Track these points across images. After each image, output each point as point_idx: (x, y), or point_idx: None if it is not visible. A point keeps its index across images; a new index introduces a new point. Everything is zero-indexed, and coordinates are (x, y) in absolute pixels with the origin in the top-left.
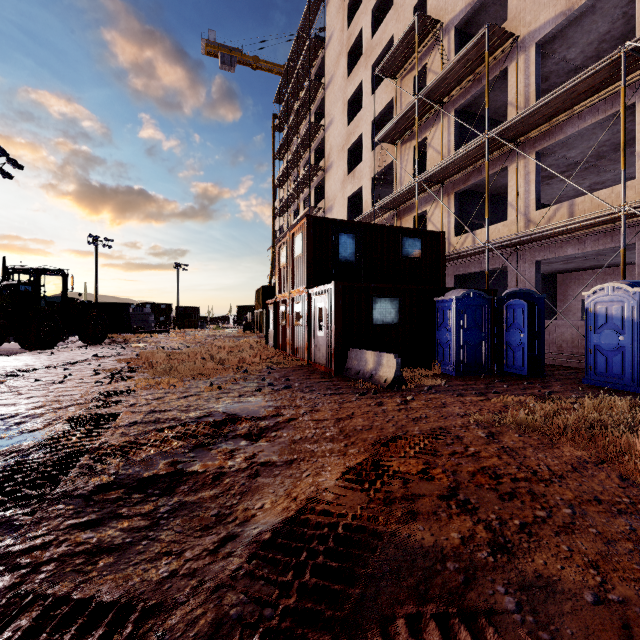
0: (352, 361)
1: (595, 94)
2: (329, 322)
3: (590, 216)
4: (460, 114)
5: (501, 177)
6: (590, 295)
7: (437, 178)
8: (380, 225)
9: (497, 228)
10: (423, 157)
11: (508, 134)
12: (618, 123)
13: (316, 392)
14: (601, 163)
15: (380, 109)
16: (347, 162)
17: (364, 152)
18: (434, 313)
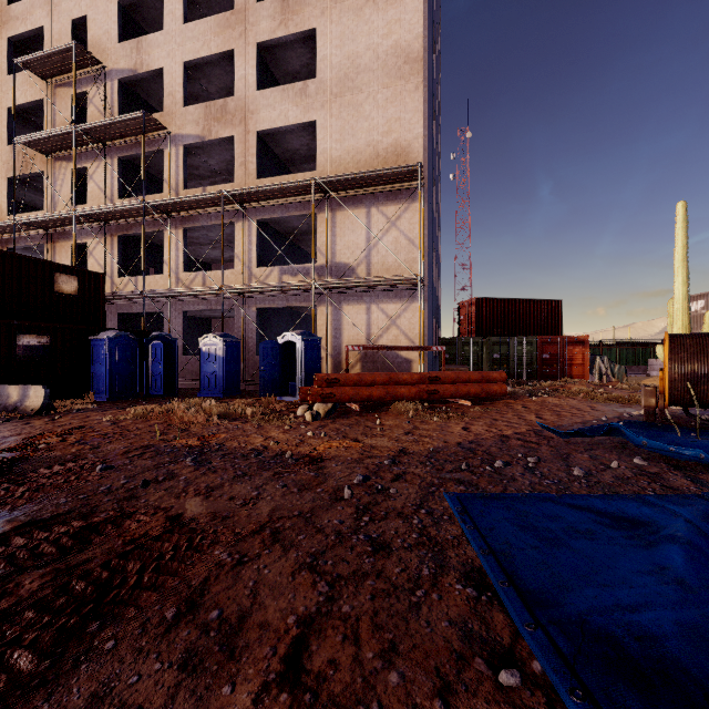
0: None
1: (216, 207)
2: None
3: (207, 289)
4: (125, 162)
5: (163, 234)
6: (202, 340)
7: (99, 217)
8: (25, 256)
9: (156, 279)
10: (85, 181)
11: (162, 208)
12: (234, 227)
13: None
14: (232, 245)
15: (23, 100)
16: None
17: None
18: (89, 350)
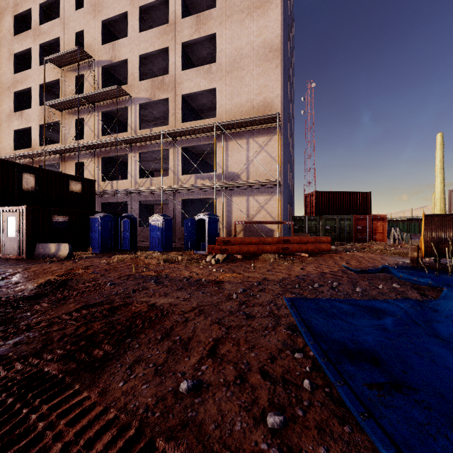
0: (40, 250)
1: (158, 140)
2: (21, 229)
3: (154, 188)
4: (105, 114)
5: (126, 155)
6: (151, 218)
7: (91, 147)
8: (54, 171)
9: (123, 182)
10: (82, 125)
11: (127, 141)
12: (168, 151)
13: (22, 265)
14: (166, 161)
15: (48, 80)
16: (14, 102)
17: (33, 103)
18: (89, 224)
